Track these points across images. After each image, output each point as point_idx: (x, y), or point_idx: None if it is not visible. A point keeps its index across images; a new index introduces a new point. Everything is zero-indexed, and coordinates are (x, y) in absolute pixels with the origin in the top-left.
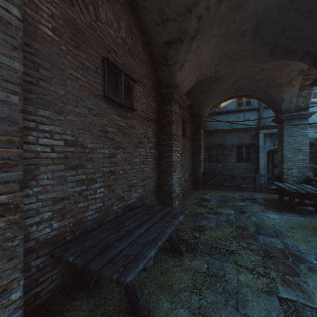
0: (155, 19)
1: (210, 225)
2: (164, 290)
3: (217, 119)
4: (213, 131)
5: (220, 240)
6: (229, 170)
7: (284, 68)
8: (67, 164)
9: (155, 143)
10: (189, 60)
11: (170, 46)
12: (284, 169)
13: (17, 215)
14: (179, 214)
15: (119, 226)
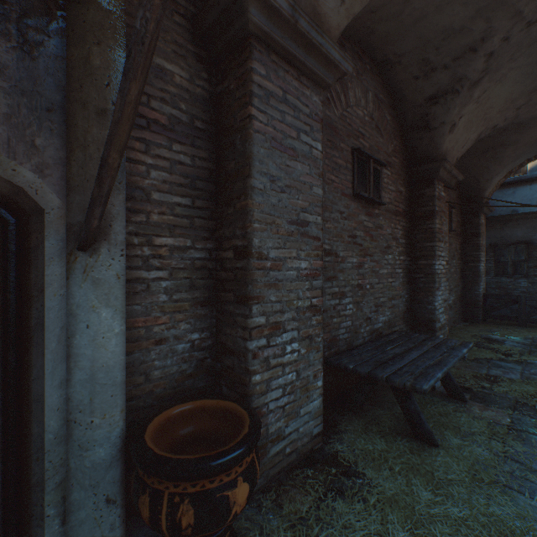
0: (413, 73)
1: (509, 376)
2: (448, 428)
3: (517, 193)
4: (506, 216)
5: (532, 397)
6: None
7: None
8: (325, 275)
9: (405, 247)
10: (467, 114)
11: (434, 102)
12: None
13: (320, 317)
14: (459, 346)
15: (381, 349)
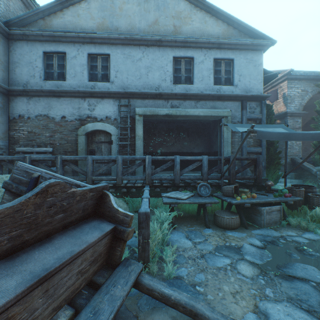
0: None
1: None
2: None
3: None
4: None
5: None
6: None
7: None
8: (304, 151)
9: None
10: None
11: None
12: None
13: None
14: None
15: None
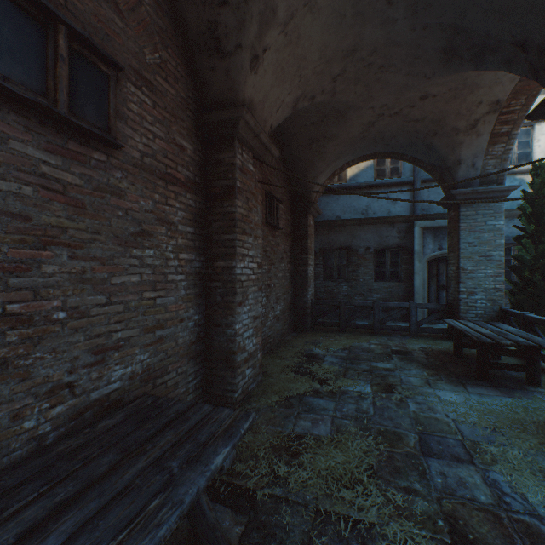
0: None
1: (319, 430)
2: None
3: (340, 200)
4: (332, 221)
5: (339, 487)
6: (362, 294)
7: (465, 96)
8: None
9: (194, 239)
10: (274, 49)
11: (224, 1)
12: (461, 293)
13: None
14: (221, 437)
15: None
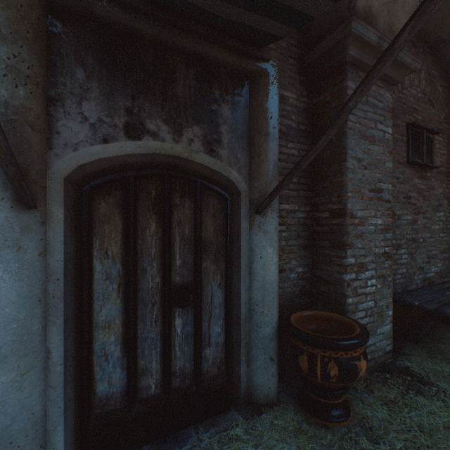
0: None
1: None
2: None
3: None
4: None
5: None
6: None
7: None
8: None
9: None
10: None
11: None
12: None
13: (390, 261)
14: None
15: (440, 293)
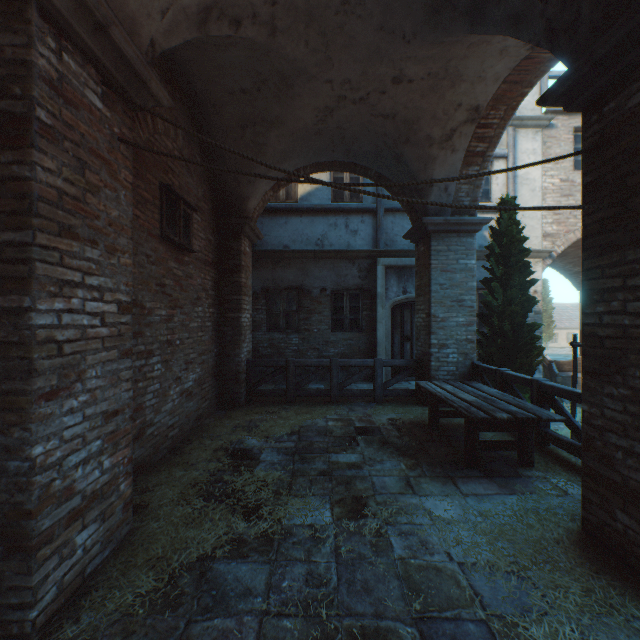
0: None
1: None
2: None
3: (289, 225)
4: (279, 252)
5: None
6: (316, 348)
7: (444, 90)
8: None
9: None
10: None
11: None
12: (433, 346)
13: None
14: None
15: None
